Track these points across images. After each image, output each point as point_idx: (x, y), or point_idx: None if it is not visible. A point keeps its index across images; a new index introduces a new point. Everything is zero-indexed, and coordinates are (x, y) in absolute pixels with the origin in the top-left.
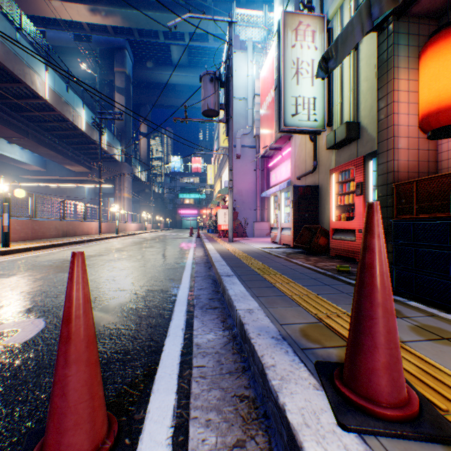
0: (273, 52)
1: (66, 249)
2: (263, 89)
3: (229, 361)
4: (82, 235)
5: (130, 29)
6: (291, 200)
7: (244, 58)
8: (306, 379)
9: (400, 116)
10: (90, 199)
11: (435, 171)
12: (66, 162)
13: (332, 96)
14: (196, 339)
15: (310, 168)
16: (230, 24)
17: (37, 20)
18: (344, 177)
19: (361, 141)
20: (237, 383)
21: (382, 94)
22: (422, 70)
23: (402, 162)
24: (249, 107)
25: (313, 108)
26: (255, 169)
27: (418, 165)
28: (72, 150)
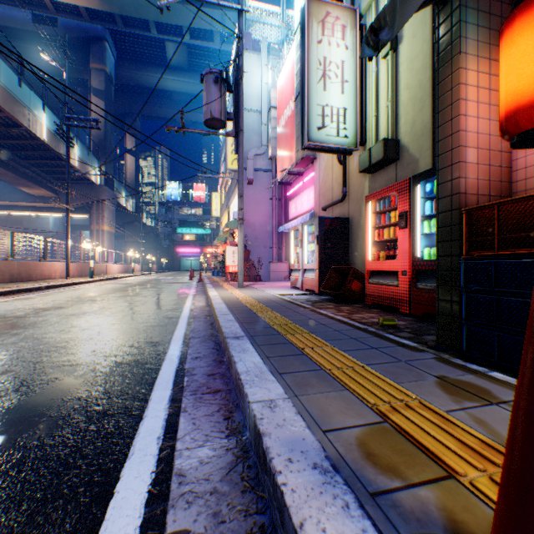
0: (293, 55)
1: (10, 300)
2: (280, 100)
3: (235, 514)
4: (40, 279)
5: (112, 15)
6: (316, 235)
7: (258, 62)
8: None
9: (468, 119)
10: (55, 231)
11: (508, 195)
12: (21, 182)
13: (366, 109)
14: (179, 460)
15: (338, 197)
16: (240, 13)
17: None
18: (384, 205)
19: (401, 163)
20: None
21: (445, 89)
22: (507, 50)
23: (471, 181)
24: (263, 122)
25: (344, 122)
26: (271, 198)
27: (490, 185)
28: (30, 166)
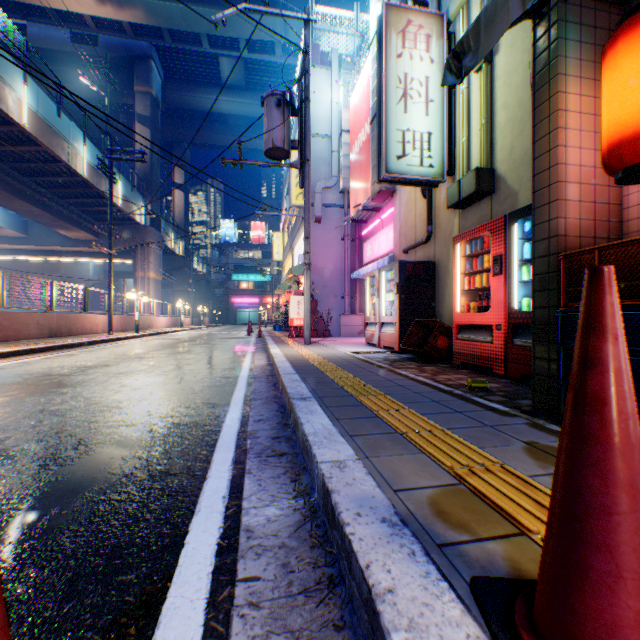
0: (369, 69)
1: (52, 357)
2: (354, 122)
3: (304, 565)
4: (81, 334)
5: (158, 29)
6: (395, 282)
7: (327, 78)
8: (459, 625)
9: (569, 150)
10: (96, 280)
11: (618, 236)
12: (59, 224)
13: (455, 132)
14: (246, 517)
15: (422, 237)
16: (306, 23)
17: (12, 7)
18: (475, 248)
19: (497, 196)
20: (320, 618)
21: (542, 116)
22: (609, 74)
23: (572, 221)
24: (333, 148)
25: (428, 149)
26: (342, 238)
27: (595, 226)
28: (68, 206)
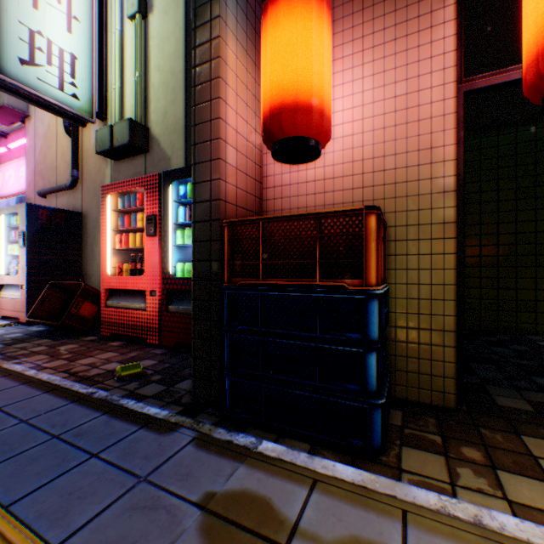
0: None
1: None
2: None
3: None
4: None
5: None
6: (23, 231)
7: None
8: None
9: (230, 110)
10: None
11: (261, 213)
12: None
13: (109, 74)
14: None
15: (68, 181)
16: None
17: None
18: (130, 203)
19: (152, 157)
20: None
21: (205, 57)
22: (273, 31)
23: (232, 187)
24: None
25: (73, 74)
26: None
27: (248, 198)
28: None
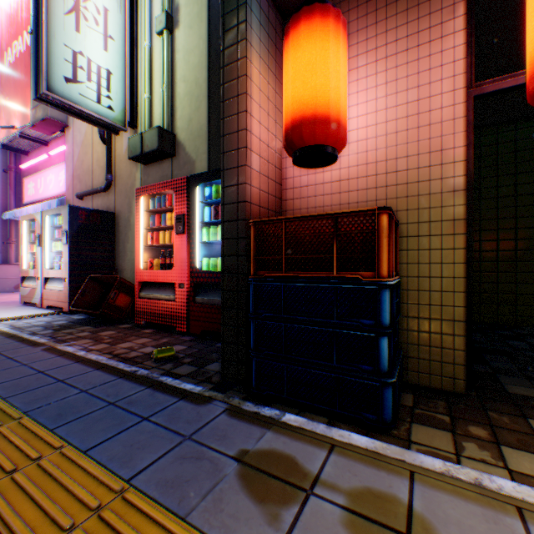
0: None
1: None
2: (7, 23)
3: None
4: None
5: None
6: (66, 230)
7: None
8: None
9: (254, 121)
10: None
11: (281, 212)
12: None
13: (139, 86)
14: None
15: (102, 184)
16: None
17: None
18: (160, 204)
19: (178, 160)
20: None
21: (232, 76)
22: (294, 52)
23: (256, 190)
24: None
25: (109, 88)
26: None
27: (269, 199)
28: None
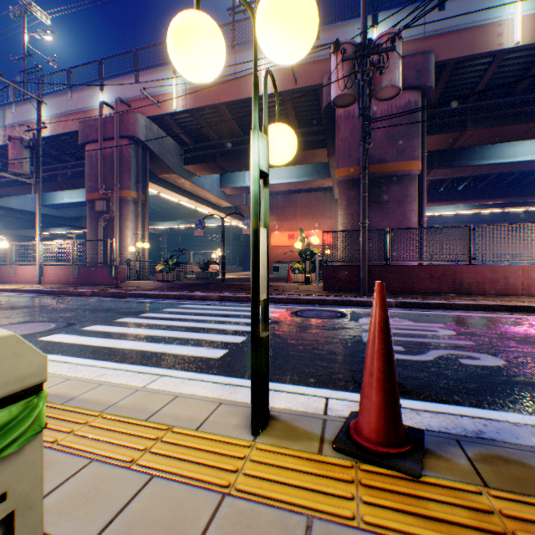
0: None
1: None
2: None
3: None
4: None
5: None
6: None
7: None
8: None
9: None
10: None
11: None
12: None
13: None
14: None
15: None
16: None
17: None
18: None
19: None
20: None
21: None
22: None
23: None
24: None
25: None
26: None
27: None
28: None
